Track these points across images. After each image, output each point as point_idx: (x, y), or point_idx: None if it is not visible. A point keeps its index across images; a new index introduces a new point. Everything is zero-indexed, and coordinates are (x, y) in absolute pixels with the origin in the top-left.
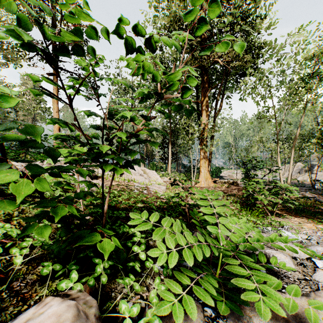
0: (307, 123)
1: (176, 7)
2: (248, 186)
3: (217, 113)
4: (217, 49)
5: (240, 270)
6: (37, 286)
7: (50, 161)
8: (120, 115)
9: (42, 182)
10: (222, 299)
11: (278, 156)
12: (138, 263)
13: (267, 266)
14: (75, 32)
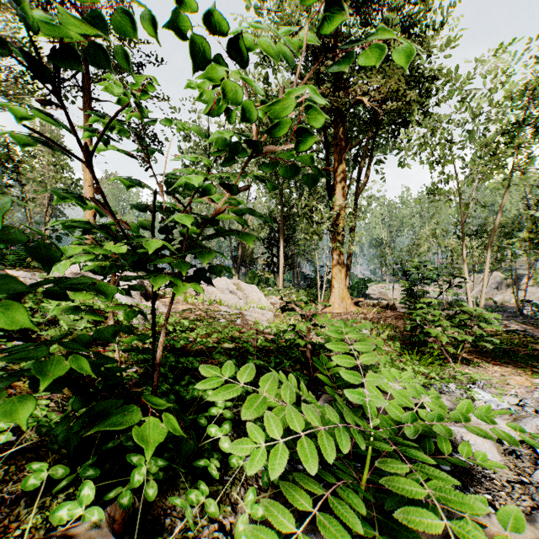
0: (509, 206)
1: (291, 9)
2: (414, 312)
3: (360, 189)
4: (363, 58)
5: (412, 489)
6: (23, 506)
7: (58, 270)
8: (181, 182)
9: (10, 313)
10: (374, 533)
11: (464, 260)
12: (215, 459)
13: (454, 461)
14: (89, 17)
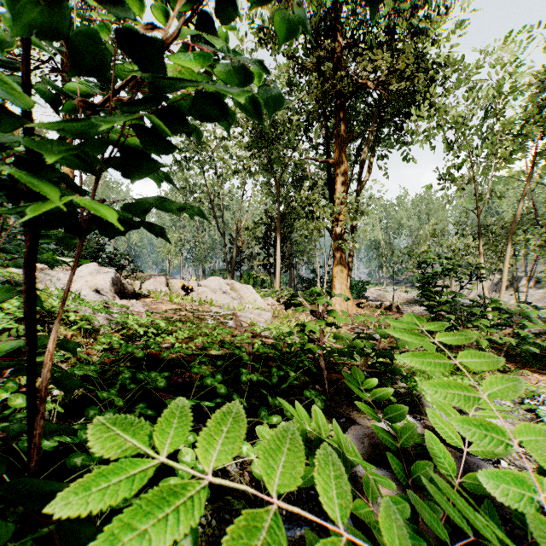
0: (506, 208)
1: None
2: (441, 310)
3: (362, 184)
4: None
5: None
6: None
7: None
8: None
9: None
10: None
11: (480, 255)
12: None
13: None
14: None
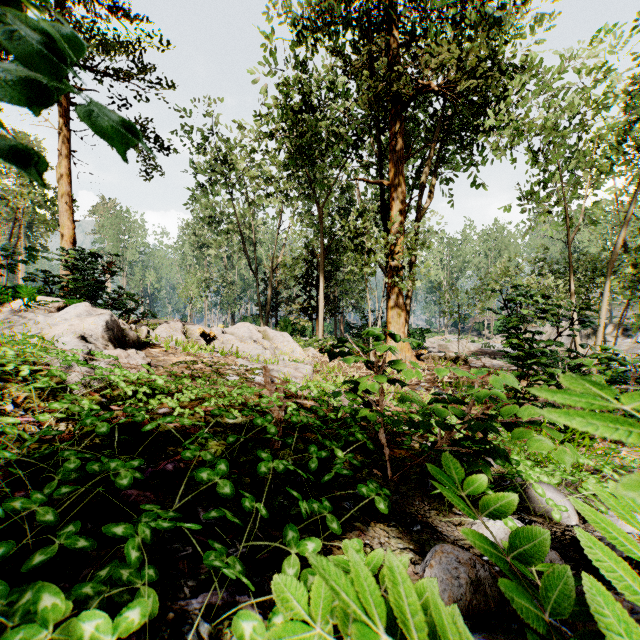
0: (588, 243)
1: None
2: (535, 361)
3: (422, 211)
4: None
5: None
6: None
7: None
8: None
9: None
10: None
11: (571, 294)
12: None
13: None
14: None
